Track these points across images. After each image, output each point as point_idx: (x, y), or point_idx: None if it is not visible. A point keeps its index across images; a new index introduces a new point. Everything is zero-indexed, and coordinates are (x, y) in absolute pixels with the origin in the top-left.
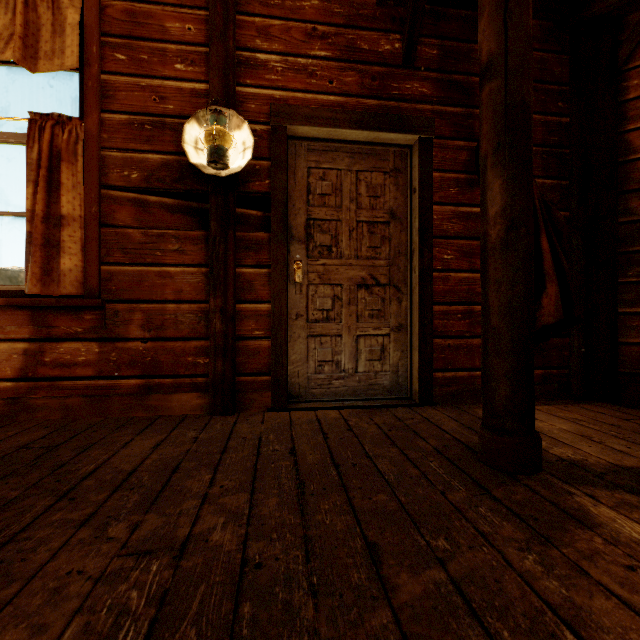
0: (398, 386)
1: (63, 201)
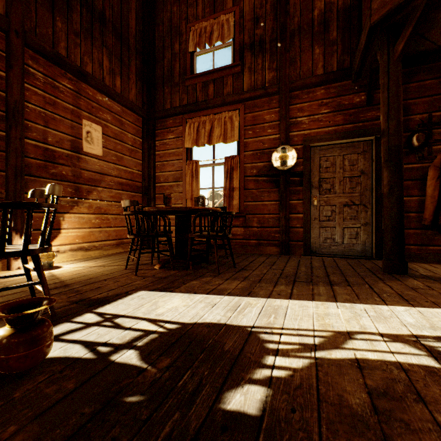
0: (365, 251)
1: (234, 183)
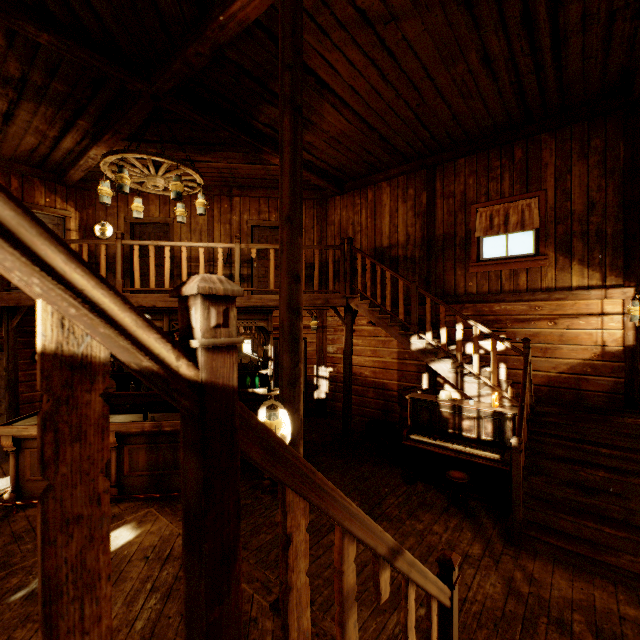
0: None
1: None
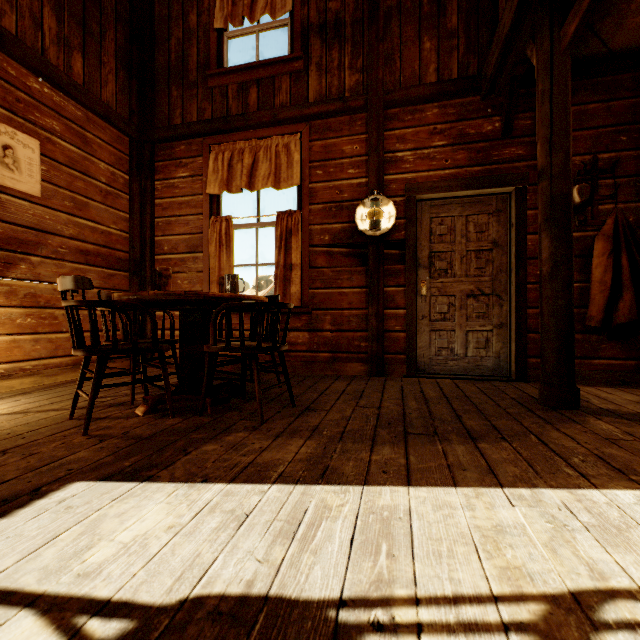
0: (499, 368)
1: (292, 256)
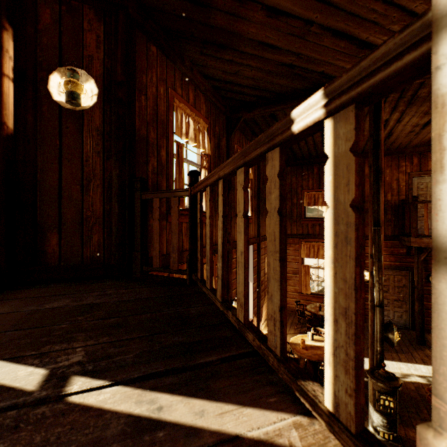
0: (405, 324)
1: None
